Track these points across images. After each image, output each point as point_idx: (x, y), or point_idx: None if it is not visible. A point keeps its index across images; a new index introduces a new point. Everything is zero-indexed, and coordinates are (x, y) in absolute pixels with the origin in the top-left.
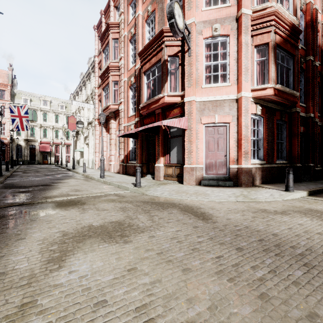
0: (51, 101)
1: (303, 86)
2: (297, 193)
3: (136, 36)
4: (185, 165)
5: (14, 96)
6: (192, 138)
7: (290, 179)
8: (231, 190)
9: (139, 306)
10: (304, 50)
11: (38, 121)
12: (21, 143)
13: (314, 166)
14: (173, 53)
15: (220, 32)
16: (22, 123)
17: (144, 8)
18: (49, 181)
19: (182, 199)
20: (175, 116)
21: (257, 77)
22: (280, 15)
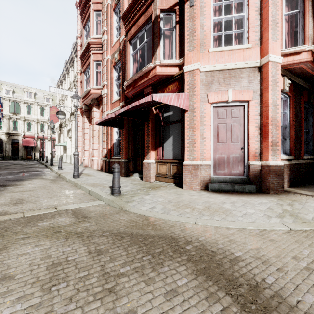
0: (36, 93)
1: None
2: None
3: (121, 0)
4: (186, 162)
5: None
6: (195, 123)
7: None
8: (262, 201)
9: None
10: None
11: (21, 114)
12: (2, 137)
13: None
14: (168, 6)
15: None
16: None
17: None
18: None
19: (187, 224)
20: None
21: (285, 39)
22: None
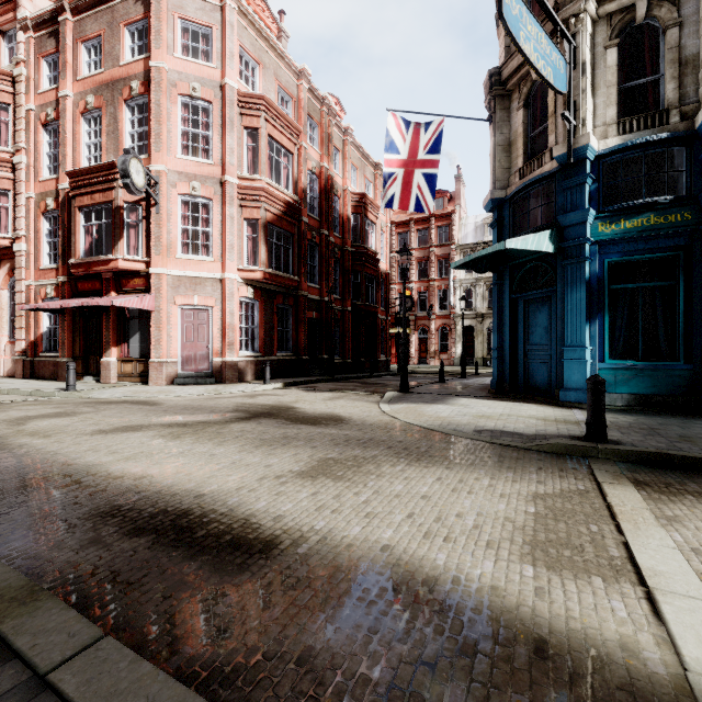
0: None
1: (318, 263)
2: (270, 384)
3: (60, 130)
4: (152, 359)
5: None
6: (162, 323)
7: (267, 372)
8: (207, 387)
9: (92, 424)
10: (318, 221)
11: None
12: None
13: (328, 358)
14: (133, 199)
15: (200, 192)
16: None
17: (78, 89)
18: None
19: (139, 398)
20: (137, 288)
21: (249, 255)
22: (271, 192)
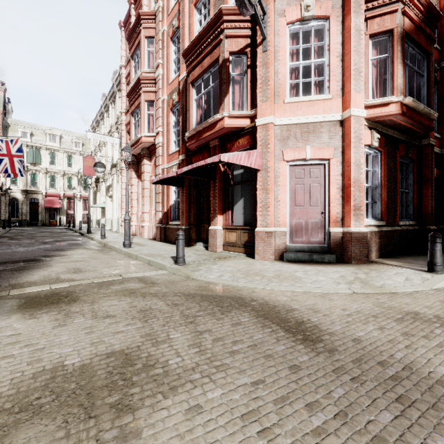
0: (62, 135)
1: (436, 107)
2: None
3: (180, 30)
4: (258, 228)
5: (8, 128)
6: (269, 184)
7: (438, 252)
8: (337, 270)
9: None
10: (438, 52)
11: (42, 165)
12: (17, 195)
13: None
14: (238, 48)
15: (314, 11)
16: (14, 166)
17: None
18: (40, 254)
19: (255, 288)
20: (241, 149)
21: (373, 87)
22: None
